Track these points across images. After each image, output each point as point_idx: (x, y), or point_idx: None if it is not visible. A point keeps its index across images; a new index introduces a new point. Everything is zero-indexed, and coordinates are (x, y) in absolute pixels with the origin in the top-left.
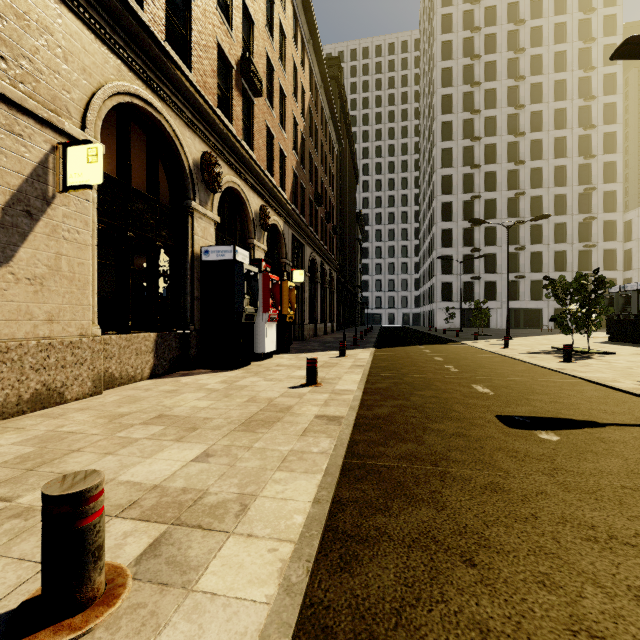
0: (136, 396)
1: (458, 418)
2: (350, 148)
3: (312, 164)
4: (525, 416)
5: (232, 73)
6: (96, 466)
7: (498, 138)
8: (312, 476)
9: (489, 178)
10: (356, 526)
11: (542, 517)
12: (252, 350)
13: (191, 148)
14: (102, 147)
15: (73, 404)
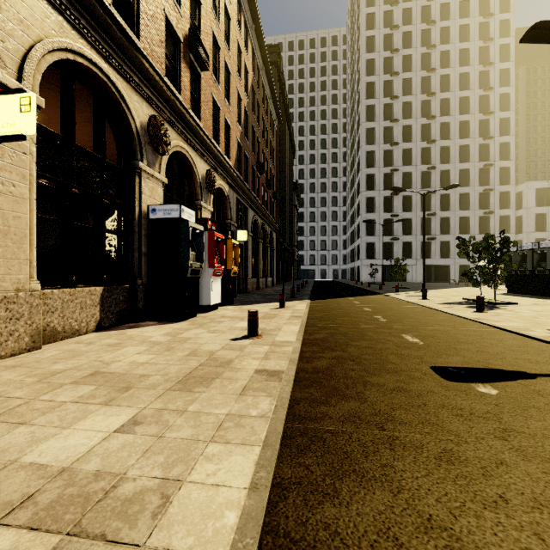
0: (76, 351)
1: (395, 370)
2: (288, 126)
3: (255, 137)
4: (458, 367)
5: (180, 46)
6: (1, 442)
7: (413, 120)
8: (249, 449)
9: (406, 154)
10: (301, 523)
11: (513, 500)
12: (198, 303)
13: (138, 111)
14: (35, 96)
15: (6, 361)
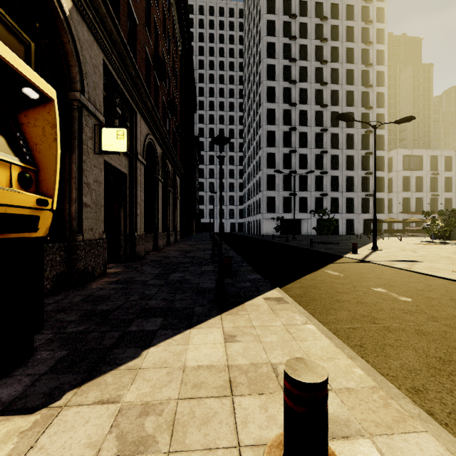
0: None
1: None
2: (191, 72)
3: (150, 12)
4: None
5: None
6: None
7: (308, 84)
8: None
9: (302, 115)
10: None
11: None
12: None
13: None
14: None
15: None
